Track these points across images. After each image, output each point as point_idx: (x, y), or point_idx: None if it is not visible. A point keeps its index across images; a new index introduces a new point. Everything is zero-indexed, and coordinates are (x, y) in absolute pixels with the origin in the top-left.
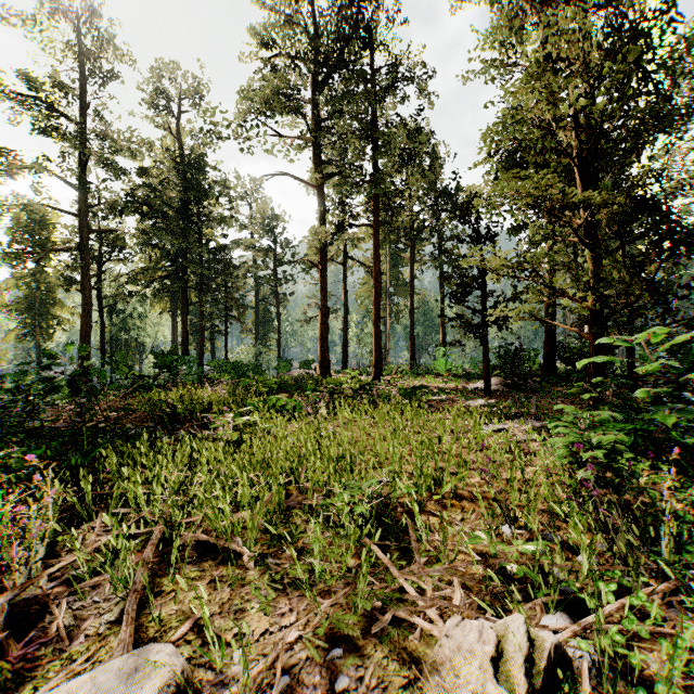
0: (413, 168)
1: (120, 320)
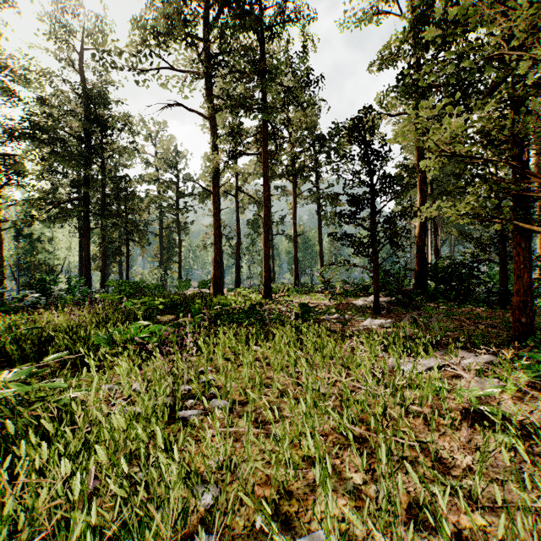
0: (299, 104)
1: (28, 244)
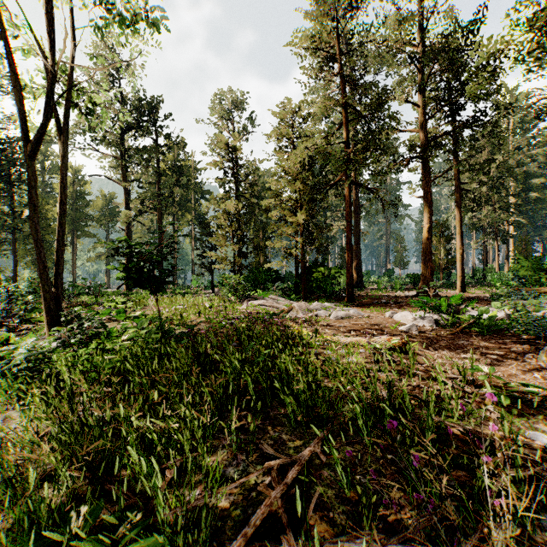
0: (180, 187)
1: None
